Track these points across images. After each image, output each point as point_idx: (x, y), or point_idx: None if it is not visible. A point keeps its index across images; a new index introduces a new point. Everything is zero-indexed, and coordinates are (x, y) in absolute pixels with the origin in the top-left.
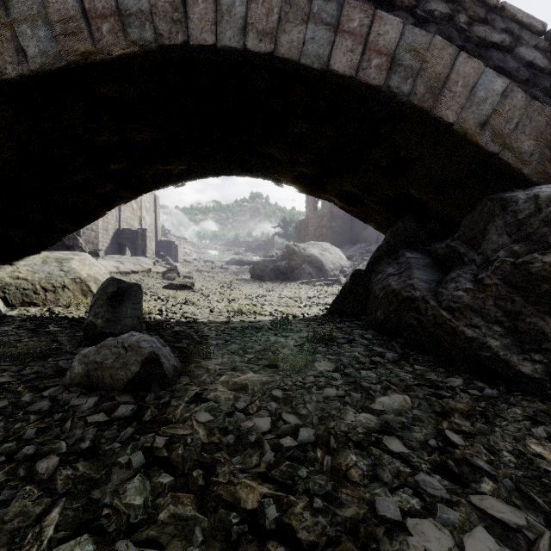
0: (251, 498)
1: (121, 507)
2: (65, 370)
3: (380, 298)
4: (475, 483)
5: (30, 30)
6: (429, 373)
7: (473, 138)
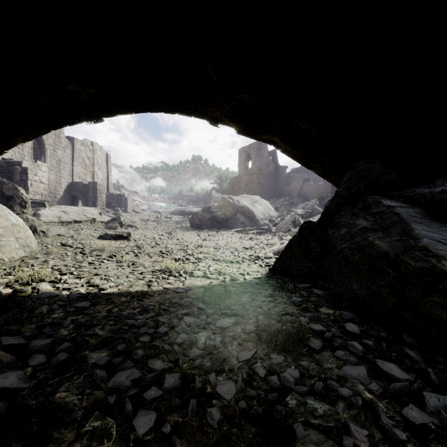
0: None
1: None
2: None
3: (353, 262)
4: None
5: None
6: None
7: None
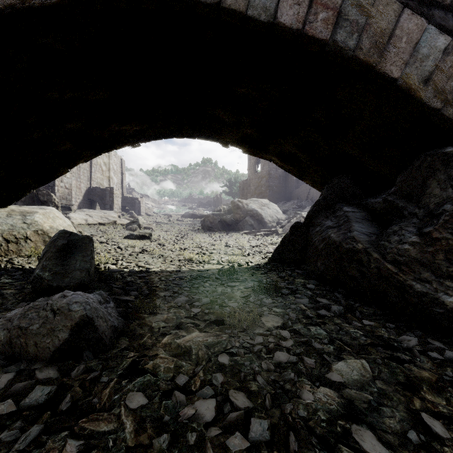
0: None
1: None
2: None
3: (319, 249)
4: None
5: None
6: (379, 329)
7: (417, 93)
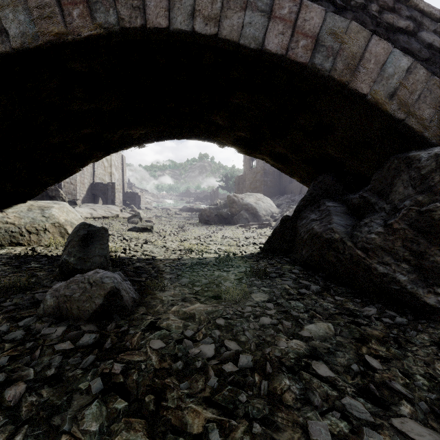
0: (197, 422)
1: (79, 433)
2: (40, 302)
3: (304, 239)
4: (395, 406)
5: (12, 14)
6: (347, 303)
7: (383, 106)
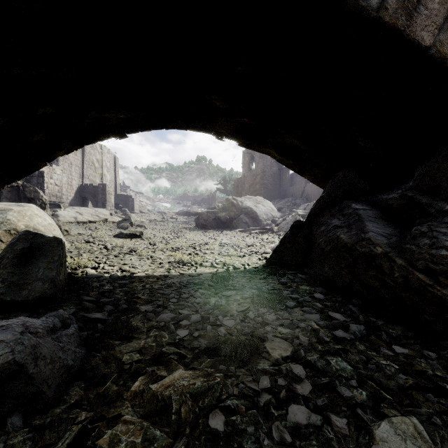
0: None
1: None
2: None
3: (326, 251)
4: None
5: None
6: (416, 359)
7: None
